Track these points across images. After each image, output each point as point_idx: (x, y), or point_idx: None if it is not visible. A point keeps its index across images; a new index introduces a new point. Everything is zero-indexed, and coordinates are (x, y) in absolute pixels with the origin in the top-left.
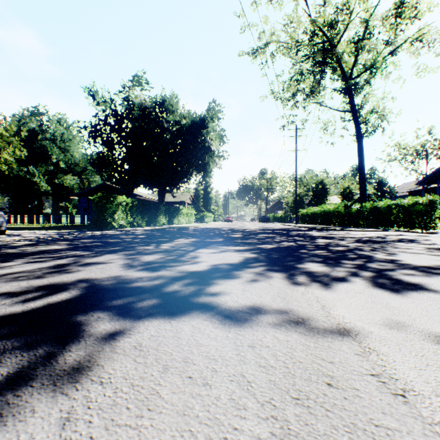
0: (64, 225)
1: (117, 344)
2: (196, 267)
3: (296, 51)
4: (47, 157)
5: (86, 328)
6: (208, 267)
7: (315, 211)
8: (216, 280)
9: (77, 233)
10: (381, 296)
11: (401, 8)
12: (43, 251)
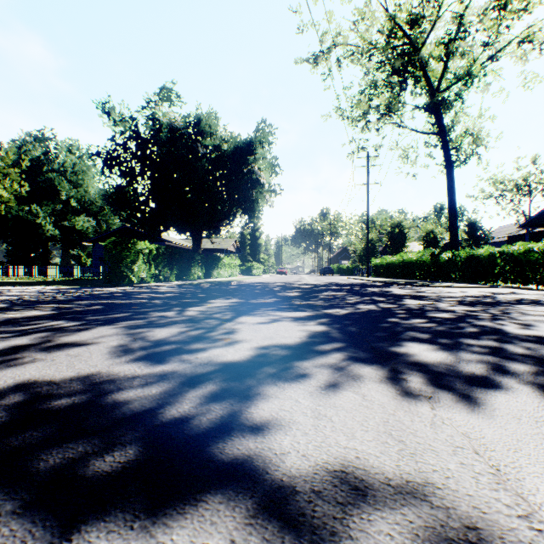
0: (73, 279)
1: None
2: (231, 354)
3: (369, 56)
4: (55, 194)
5: None
6: (251, 354)
7: (392, 261)
8: (263, 384)
9: (81, 290)
10: None
11: None
12: (9, 320)
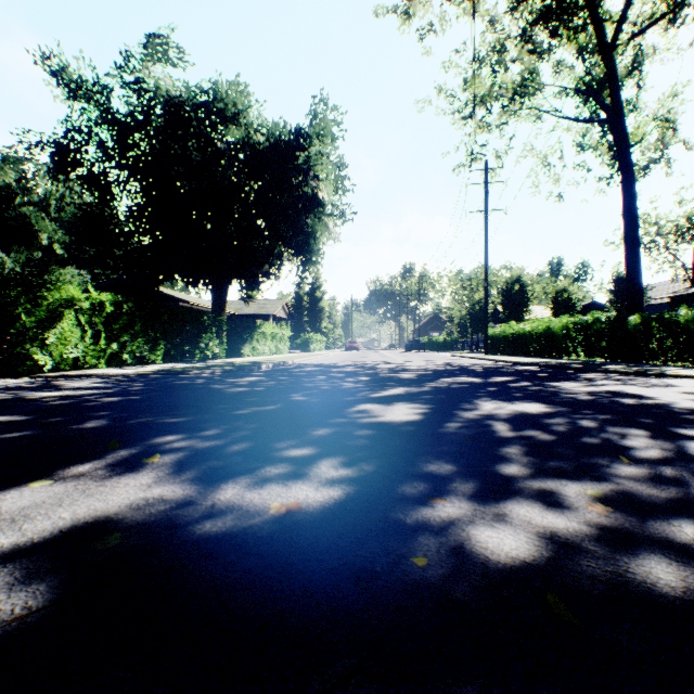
0: None
1: None
2: None
3: None
4: (31, 236)
5: None
6: None
7: (524, 330)
8: None
9: None
10: None
11: None
12: None
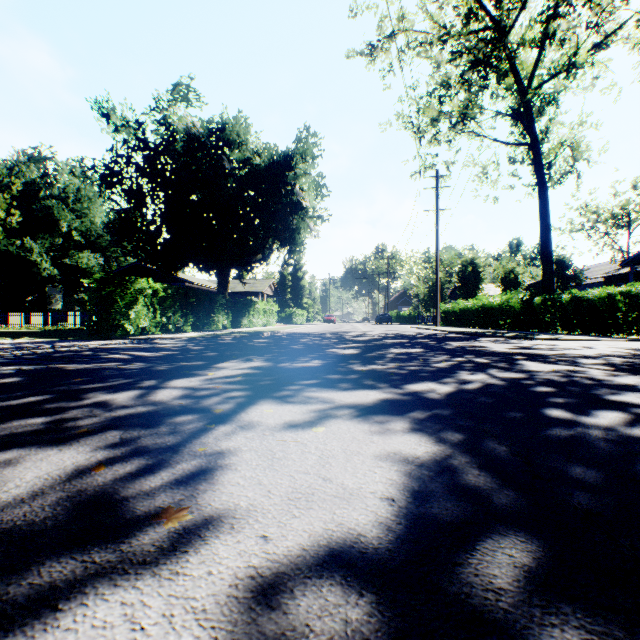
0: (64, 329)
1: None
2: None
3: (442, 43)
4: (54, 225)
5: None
6: None
7: (468, 306)
8: None
9: (48, 345)
10: None
11: None
12: None
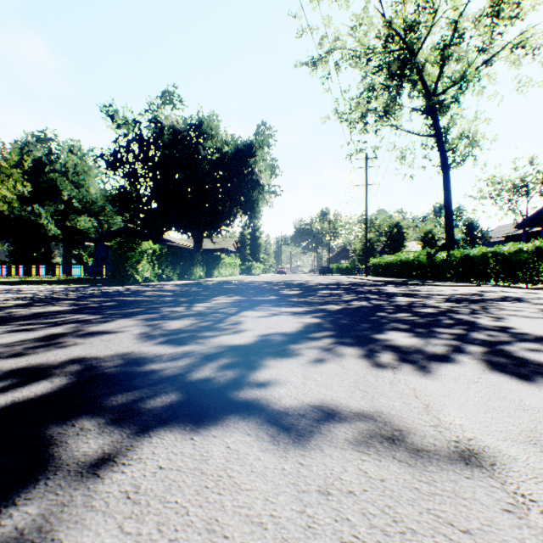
0: (77, 279)
1: (97, 487)
2: (238, 339)
3: (367, 61)
4: (57, 194)
5: (55, 451)
6: (255, 339)
7: (390, 261)
8: (265, 359)
9: (89, 289)
10: (508, 388)
11: (499, 5)
12: (37, 314)
